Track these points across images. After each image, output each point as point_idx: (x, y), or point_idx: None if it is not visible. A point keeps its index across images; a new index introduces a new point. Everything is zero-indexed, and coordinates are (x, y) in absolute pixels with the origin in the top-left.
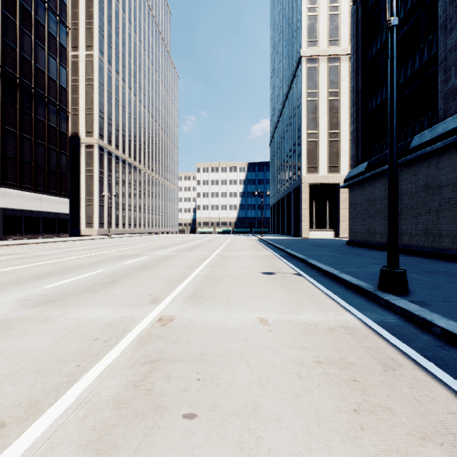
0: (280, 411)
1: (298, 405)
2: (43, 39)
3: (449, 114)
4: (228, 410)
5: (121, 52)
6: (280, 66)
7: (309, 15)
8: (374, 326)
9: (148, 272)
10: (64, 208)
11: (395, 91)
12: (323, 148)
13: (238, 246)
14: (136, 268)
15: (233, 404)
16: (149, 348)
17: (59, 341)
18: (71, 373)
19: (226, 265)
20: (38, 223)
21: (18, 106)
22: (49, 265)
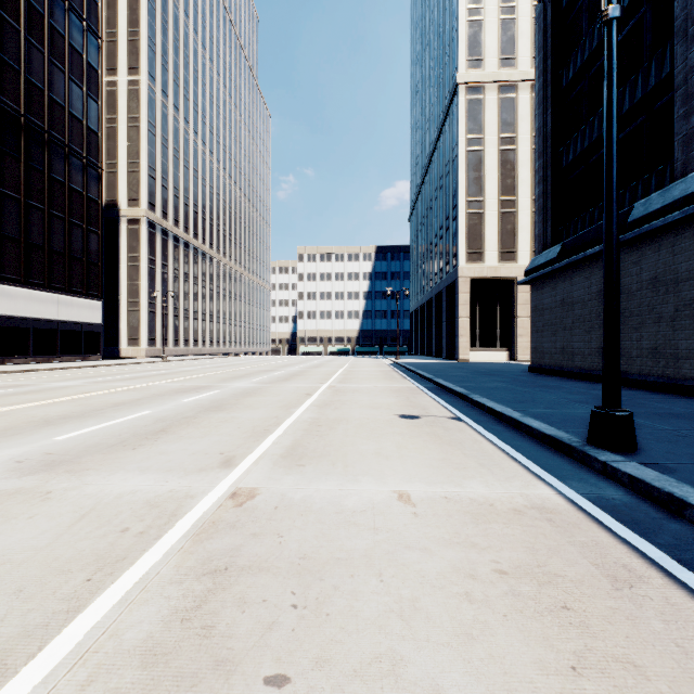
0: (440, 670)
1: (471, 657)
2: (61, 56)
3: (691, 168)
4: (346, 667)
5: (183, 77)
6: (425, 98)
7: (470, 20)
8: (587, 507)
9: (220, 415)
10: (94, 316)
11: (616, 125)
12: (491, 224)
13: (362, 374)
14: (202, 409)
15: (356, 656)
16: (213, 546)
17: (62, 534)
18: (74, 593)
19: (342, 404)
20: (54, 338)
21: (24, 158)
22: (65, 405)
